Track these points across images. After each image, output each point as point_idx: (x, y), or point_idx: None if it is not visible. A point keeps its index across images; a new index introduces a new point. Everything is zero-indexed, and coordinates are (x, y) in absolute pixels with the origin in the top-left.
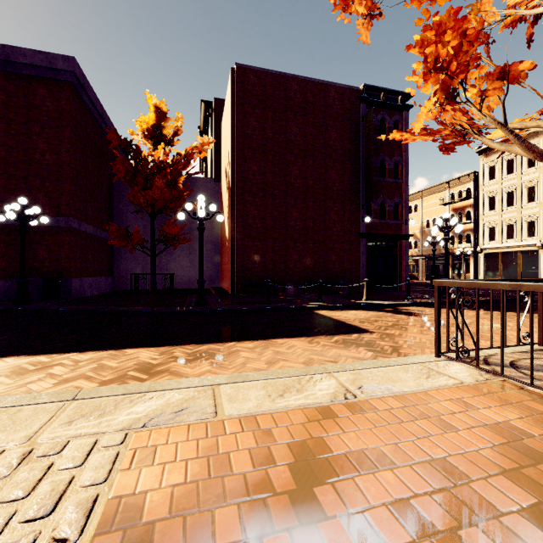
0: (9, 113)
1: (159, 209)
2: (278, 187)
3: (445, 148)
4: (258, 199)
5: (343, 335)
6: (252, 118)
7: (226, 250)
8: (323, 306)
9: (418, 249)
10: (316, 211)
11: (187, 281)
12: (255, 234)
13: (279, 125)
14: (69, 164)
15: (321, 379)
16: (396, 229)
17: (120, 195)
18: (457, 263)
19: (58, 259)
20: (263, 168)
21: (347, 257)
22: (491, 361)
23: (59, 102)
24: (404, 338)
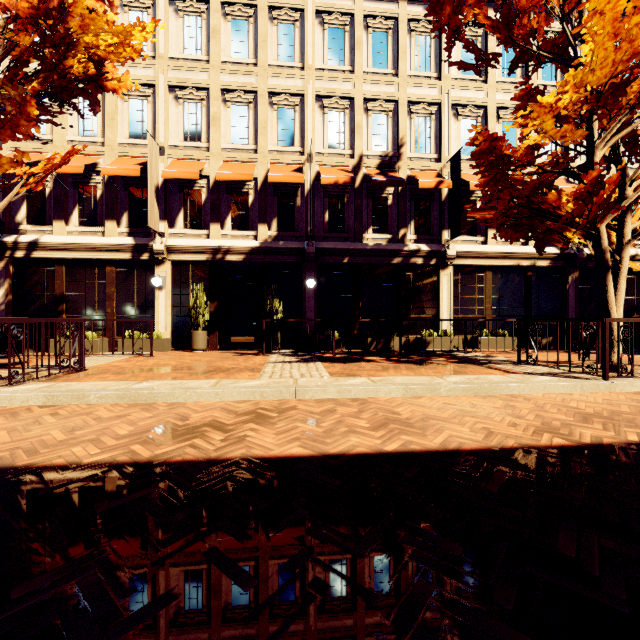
0: None
1: None
2: None
3: None
4: None
5: None
6: None
7: None
8: None
9: None
10: None
11: None
12: None
13: None
14: None
15: (139, 386)
16: None
17: None
18: None
19: None
20: None
21: None
22: None
23: None
24: None
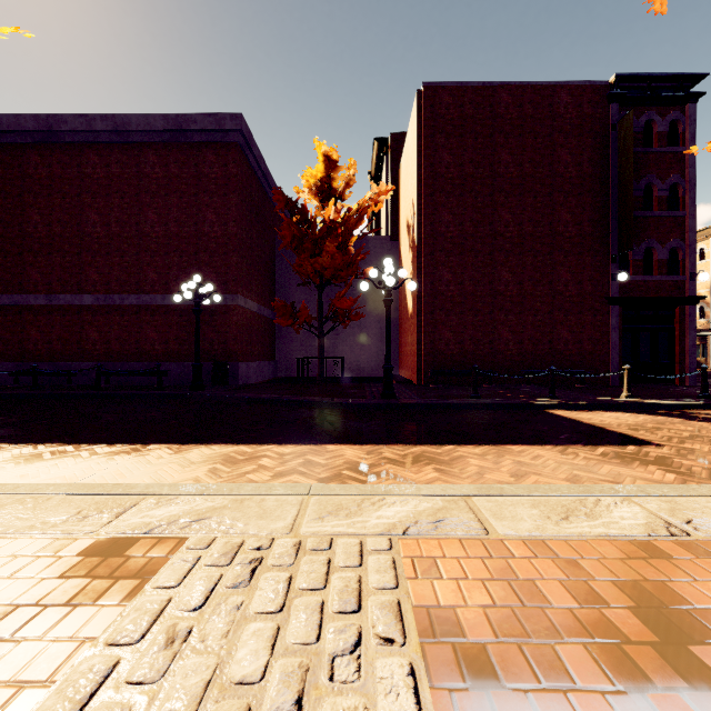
0: (181, 186)
1: (328, 280)
2: (481, 239)
3: None
4: (453, 259)
5: (610, 446)
6: (445, 151)
7: (409, 328)
8: (560, 404)
9: (706, 319)
10: (538, 269)
11: (358, 367)
12: (450, 305)
13: (483, 156)
14: (236, 234)
15: (615, 504)
16: (673, 289)
17: (282, 266)
18: None
19: (225, 341)
20: (460, 216)
21: (587, 334)
22: None
23: (227, 166)
24: None
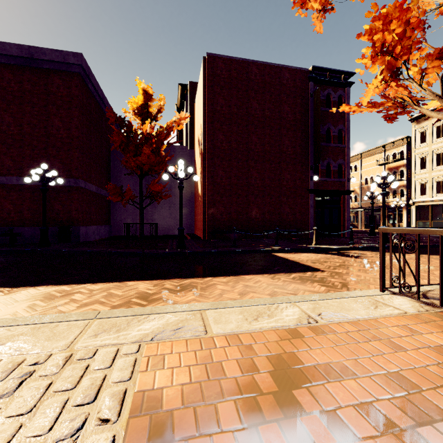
0: (33, 98)
1: (146, 172)
2: (241, 152)
3: (388, 118)
4: (225, 163)
5: (299, 273)
6: (220, 97)
7: (199, 204)
8: (280, 249)
9: (358, 202)
10: (273, 172)
11: (168, 229)
12: (223, 191)
13: (242, 102)
14: (77, 137)
15: (286, 307)
16: (340, 186)
17: (115, 161)
18: (392, 214)
19: (69, 211)
20: (229, 137)
21: (298, 209)
22: (429, 295)
23: (70, 89)
24: (350, 276)
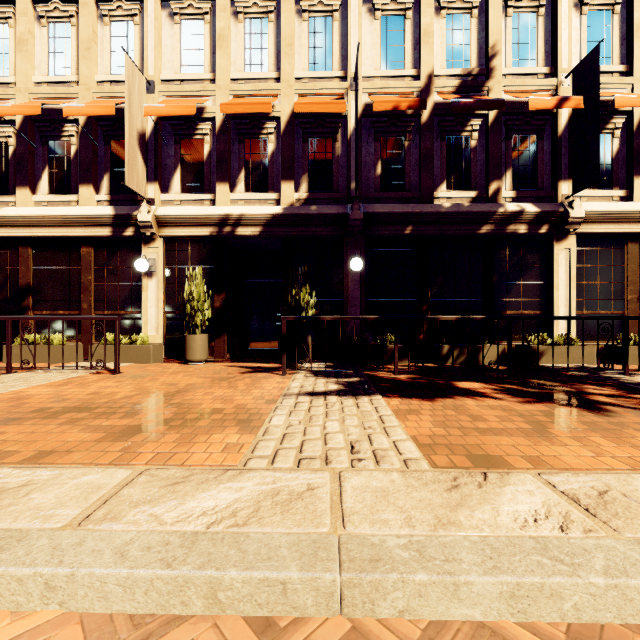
0: None
1: None
2: None
3: None
4: None
5: None
6: None
7: None
8: None
9: None
10: None
11: None
12: None
13: None
14: None
15: None
16: None
17: None
18: None
19: None
20: None
21: None
22: None
23: None
24: None
